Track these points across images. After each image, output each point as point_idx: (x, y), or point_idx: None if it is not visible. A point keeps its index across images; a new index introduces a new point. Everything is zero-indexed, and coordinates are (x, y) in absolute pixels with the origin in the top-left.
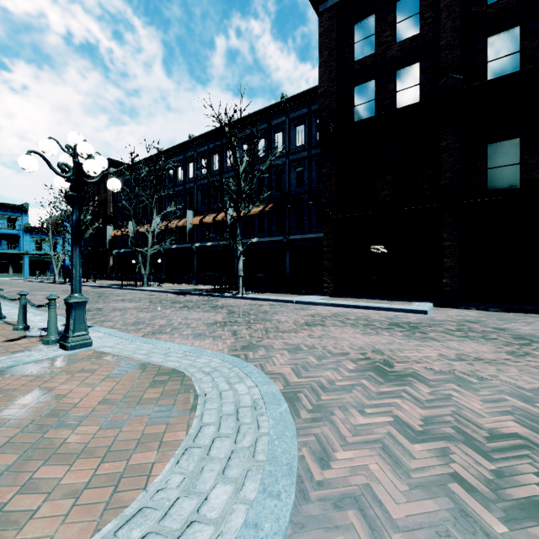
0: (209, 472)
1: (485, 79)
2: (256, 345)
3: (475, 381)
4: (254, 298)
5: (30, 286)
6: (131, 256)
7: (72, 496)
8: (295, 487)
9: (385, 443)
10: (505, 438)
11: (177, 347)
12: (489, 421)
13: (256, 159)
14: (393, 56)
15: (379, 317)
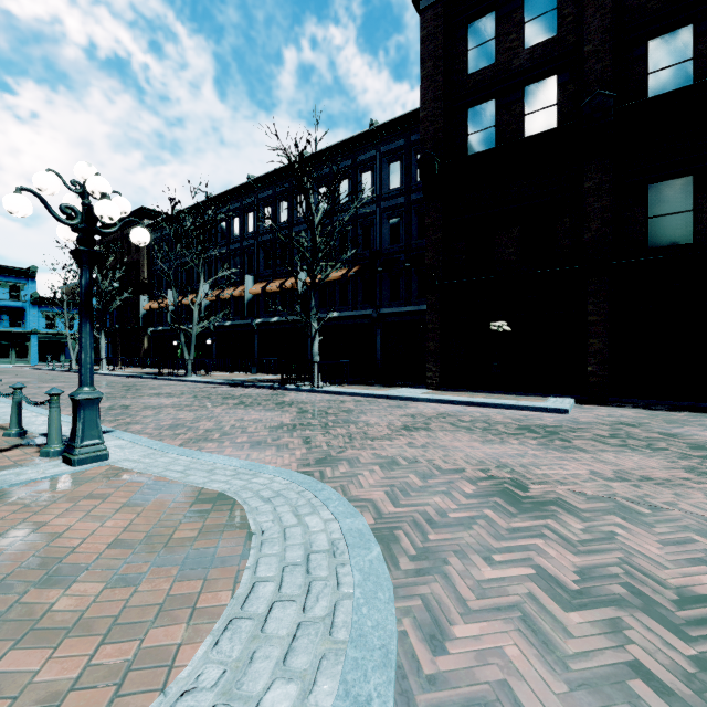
0: (262, 660)
1: (645, 97)
2: (336, 458)
3: (646, 511)
4: (334, 392)
5: (38, 376)
6: (172, 336)
7: (51, 702)
8: (393, 687)
9: (525, 610)
10: (703, 602)
11: (226, 461)
12: (675, 575)
13: (337, 207)
14: (521, 67)
15: (503, 419)
